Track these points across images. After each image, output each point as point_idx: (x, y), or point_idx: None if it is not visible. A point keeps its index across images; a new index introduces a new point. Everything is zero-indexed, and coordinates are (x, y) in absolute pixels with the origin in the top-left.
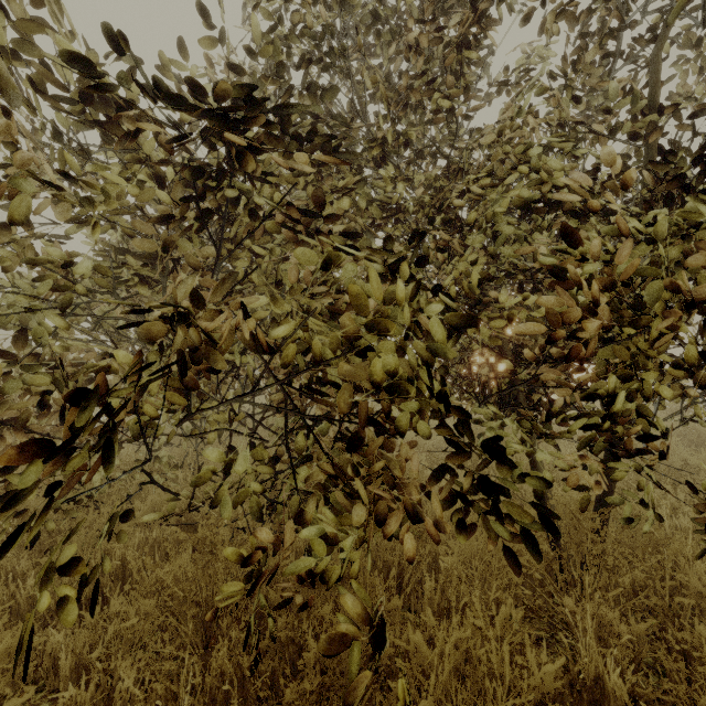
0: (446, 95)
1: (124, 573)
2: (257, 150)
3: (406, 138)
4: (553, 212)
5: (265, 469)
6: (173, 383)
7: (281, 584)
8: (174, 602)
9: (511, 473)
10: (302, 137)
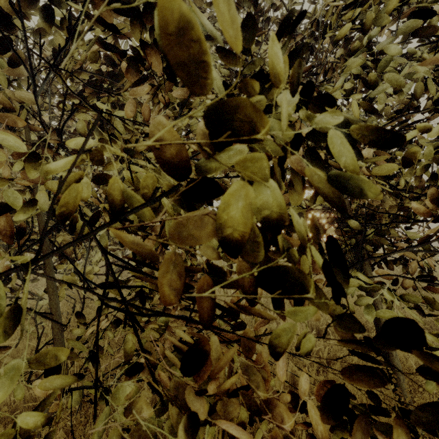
0: None
1: None
2: None
3: None
4: None
5: (58, 380)
6: None
7: None
8: None
9: None
10: None
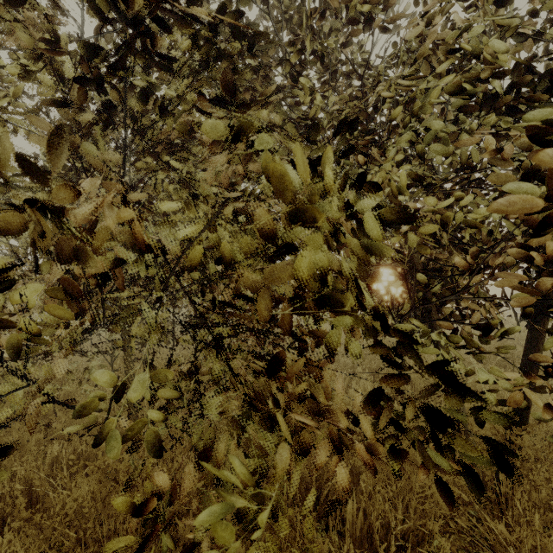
0: (364, 1)
1: (31, 494)
2: (151, 5)
3: (323, 52)
4: (486, 109)
5: (168, 392)
6: (59, 293)
7: (189, 520)
8: (64, 547)
9: (462, 402)
10: (214, 22)
